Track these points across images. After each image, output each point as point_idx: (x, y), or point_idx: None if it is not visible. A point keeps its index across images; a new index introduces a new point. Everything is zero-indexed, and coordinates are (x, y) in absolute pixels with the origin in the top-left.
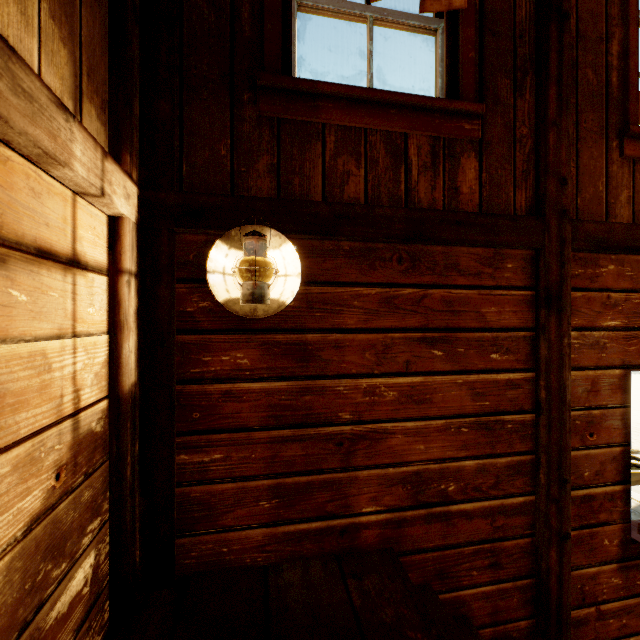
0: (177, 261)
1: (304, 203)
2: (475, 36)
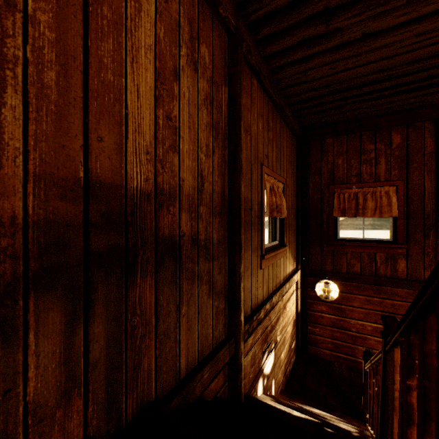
0: (308, 283)
1: (340, 273)
2: (404, 220)
